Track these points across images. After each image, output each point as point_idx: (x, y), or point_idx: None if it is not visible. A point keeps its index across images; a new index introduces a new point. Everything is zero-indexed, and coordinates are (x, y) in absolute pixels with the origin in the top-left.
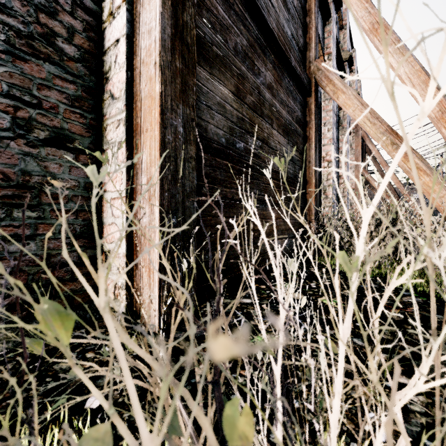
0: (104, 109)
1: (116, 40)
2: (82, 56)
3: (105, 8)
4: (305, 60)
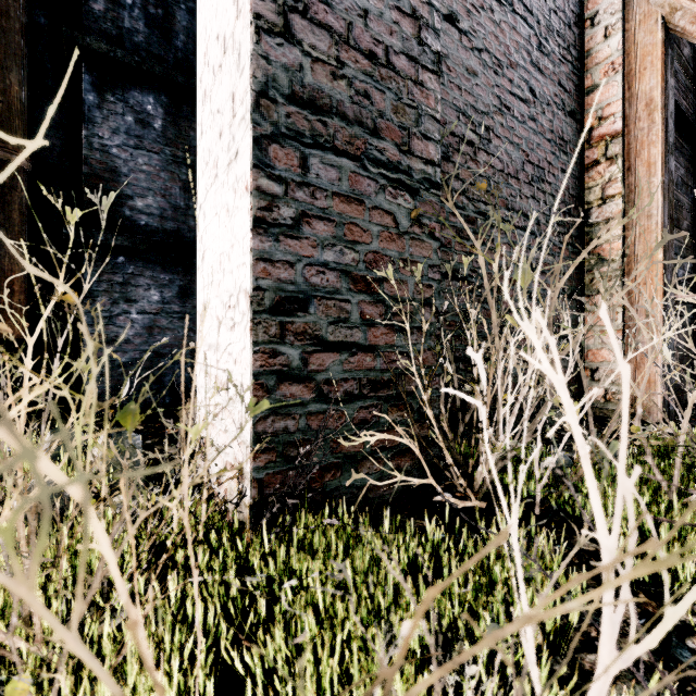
0: (588, 266)
1: (608, 219)
2: (578, 232)
3: (590, 193)
4: None
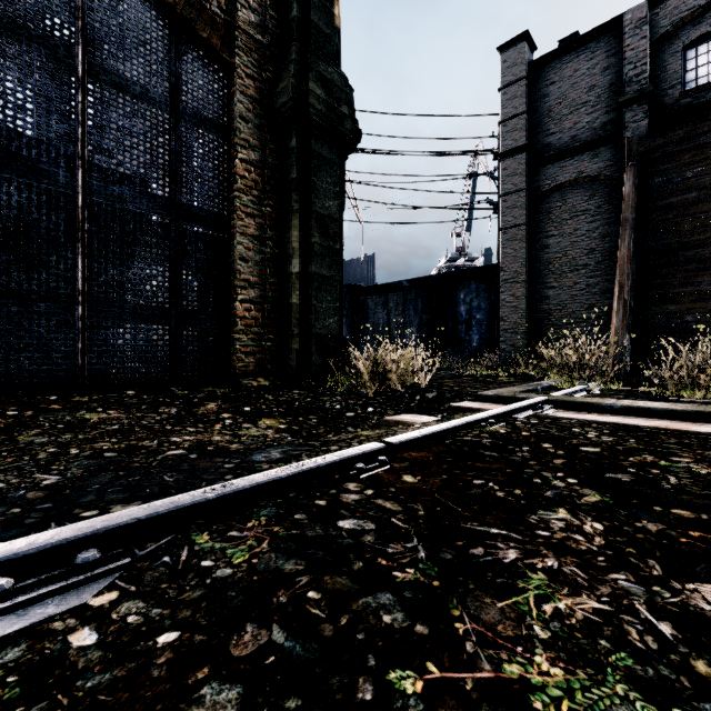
0: None
1: None
2: None
3: None
4: None
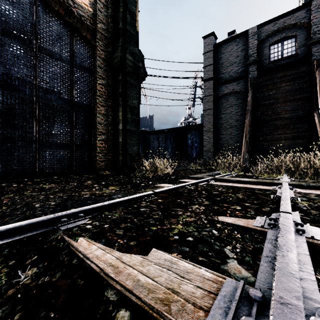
0: None
1: None
2: None
3: None
4: (313, 110)
